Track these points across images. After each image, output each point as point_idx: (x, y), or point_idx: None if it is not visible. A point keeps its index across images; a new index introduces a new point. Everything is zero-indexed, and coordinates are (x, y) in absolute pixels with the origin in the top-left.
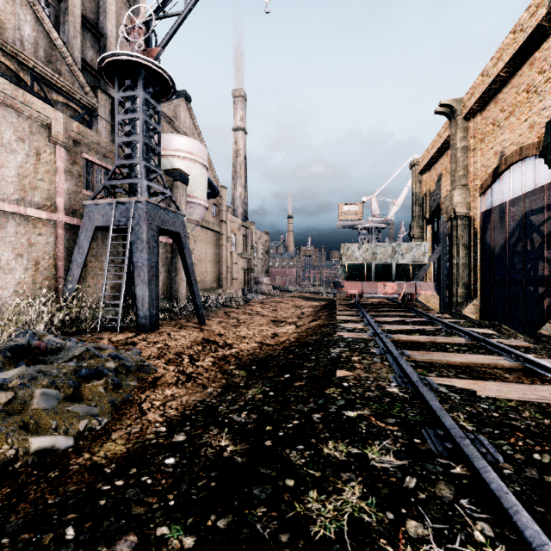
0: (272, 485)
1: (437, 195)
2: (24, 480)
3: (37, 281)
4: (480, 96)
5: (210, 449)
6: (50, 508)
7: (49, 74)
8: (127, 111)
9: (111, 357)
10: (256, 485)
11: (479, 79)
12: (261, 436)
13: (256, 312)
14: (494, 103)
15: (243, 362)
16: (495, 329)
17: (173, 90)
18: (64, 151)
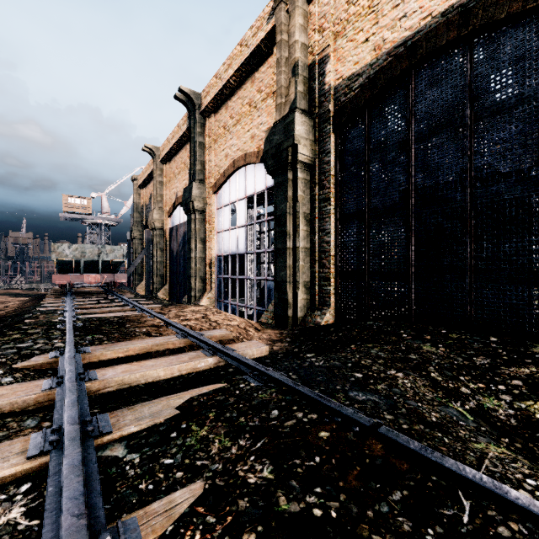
0: None
1: (150, 209)
2: None
3: None
4: (167, 153)
5: None
6: None
7: None
8: None
9: None
10: None
11: (167, 142)
12: None
13: None
14: (174, 161)
15: None
16: (150, 298)
17: None
18: None
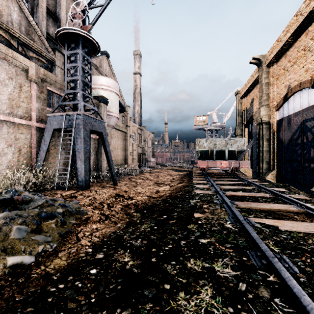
0: (156, 288)
1: (251, 111)
2: (2, 284)
3: (20, 160)
4: (276, 53)
5: (118, 264)
6: (16, 303)
7: (27, 41)
8: (72, 62)
9: (60, 206)
10: (146, 288)
11: (276, 43)
12: (149, 255)
13: (147, 178)
14: (284, 57)
15: (139, 208)
16: (286, 188)
17: (98, 50)
18: (35, 85)
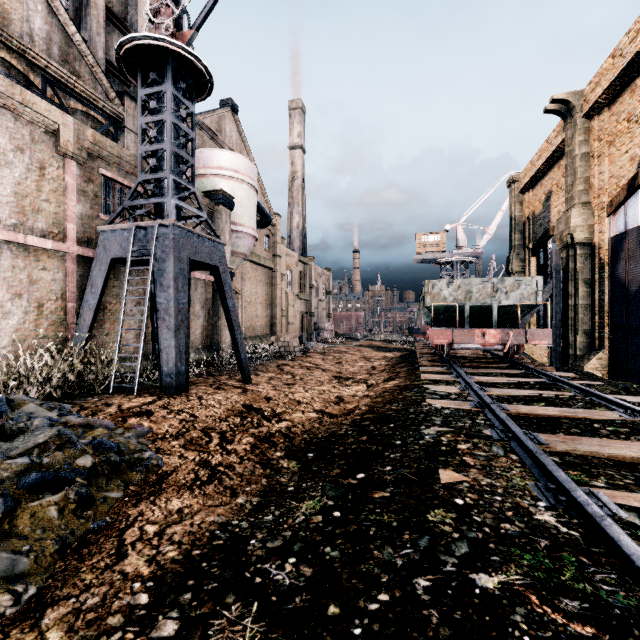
0: None
1: (545, 219)
2: None
3: (40, 327)
4: (610, 85)
5: None
6: None
7: (65, 76)
8: (153, 113)
9: (91, 446)
10: None
11: (609, 62)
12: (318, 634)
13: (316, 366)
14: (630, 92)
15: (295, 444)
16: None
17: (210, 86)
18: (75, 166)
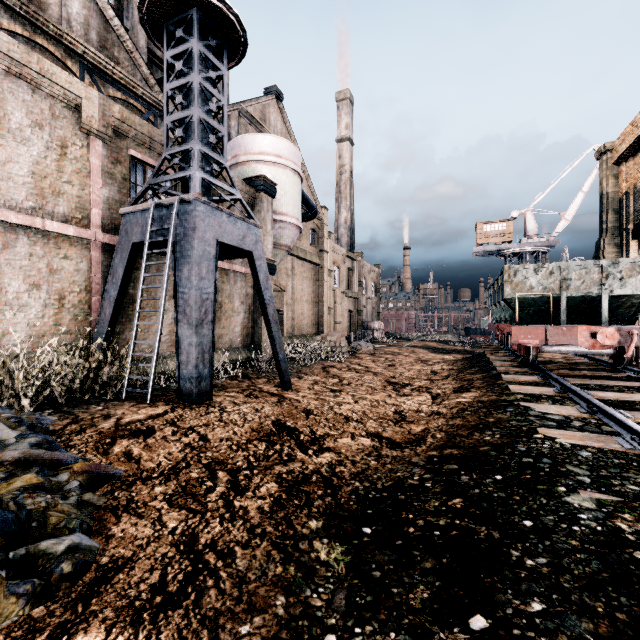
0: None
1: None
2: None
3: (62, 322)
4: None
5: None
6: None
7: (103, 62)
8: (180, 77)
9: None
10: None
11: None
12: None
13: (366, 369)
14: None
15: (340, 502)
16: None
17: (244, 43)
18: (101, 145)
